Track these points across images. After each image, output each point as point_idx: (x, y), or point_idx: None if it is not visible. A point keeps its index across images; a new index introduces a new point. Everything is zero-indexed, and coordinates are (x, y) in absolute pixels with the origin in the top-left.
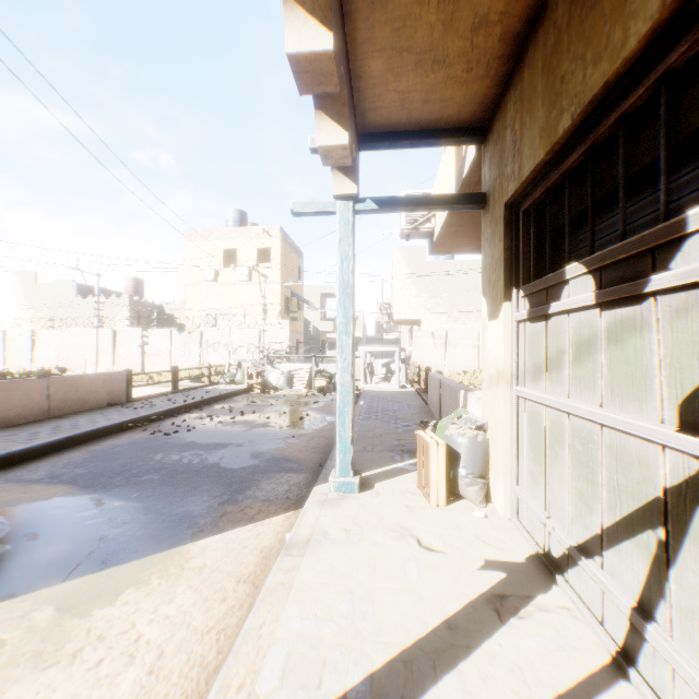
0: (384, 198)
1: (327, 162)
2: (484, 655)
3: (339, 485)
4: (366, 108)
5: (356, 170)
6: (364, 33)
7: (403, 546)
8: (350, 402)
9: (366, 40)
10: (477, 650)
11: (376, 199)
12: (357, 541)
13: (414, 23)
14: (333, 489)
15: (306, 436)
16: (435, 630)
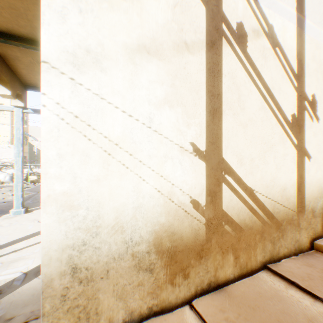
0: (37, 109)
1: (4, 97)
2: (39, 236)
3: (15, 212)
4: (25, 79)
5: (23, 98)
6: (14, 63)
7: (32, 223)
8: (21, 182)
9: (16, 65)
10: (38, 236)
11: (33, 109)
12: (14, 225)
13: (33, 66)
14: (13, 214)
15: (13, 201)
16: (28, 235)
